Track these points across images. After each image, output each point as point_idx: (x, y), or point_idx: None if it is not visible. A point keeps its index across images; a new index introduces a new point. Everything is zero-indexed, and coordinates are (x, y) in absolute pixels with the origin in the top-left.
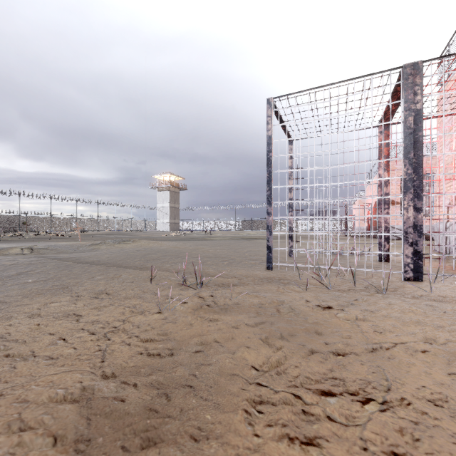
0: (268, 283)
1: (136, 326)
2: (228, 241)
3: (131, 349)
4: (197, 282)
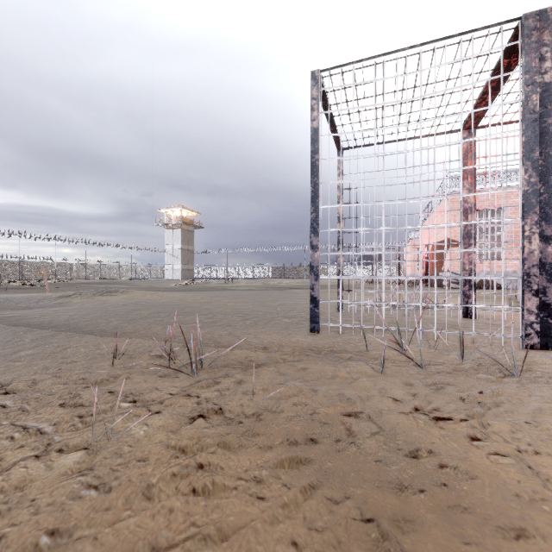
0: (317, 359)
1: None
2: (254, 291)
3: None
4: (191, 363)
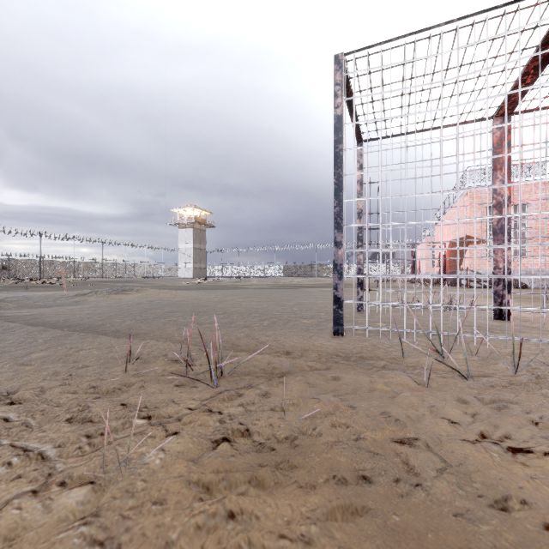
0: (347, 367)
1: None
2: (267, 290)
3: None
4: (210, 371)
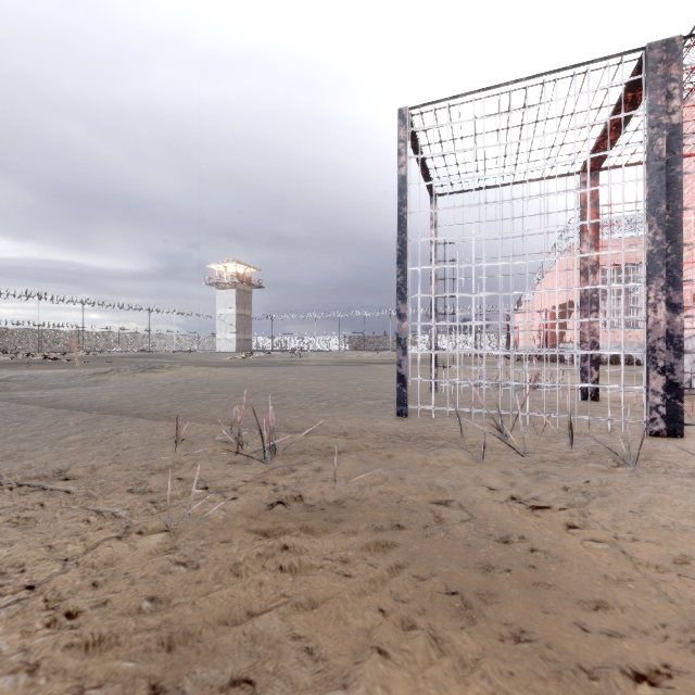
0: (404, 446)
1: (91, 582)
2: (328, 367)
3: (30, 691)
4: (264, 449)
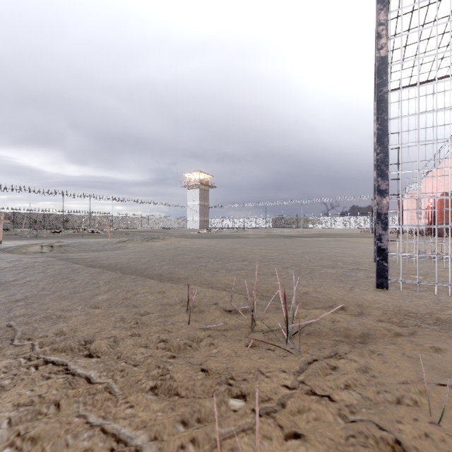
0: (438, 334)
1: None
2: (266, 239)
3: None
4: (286, 333)
